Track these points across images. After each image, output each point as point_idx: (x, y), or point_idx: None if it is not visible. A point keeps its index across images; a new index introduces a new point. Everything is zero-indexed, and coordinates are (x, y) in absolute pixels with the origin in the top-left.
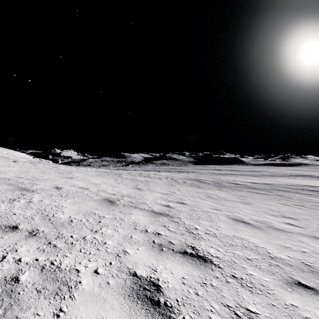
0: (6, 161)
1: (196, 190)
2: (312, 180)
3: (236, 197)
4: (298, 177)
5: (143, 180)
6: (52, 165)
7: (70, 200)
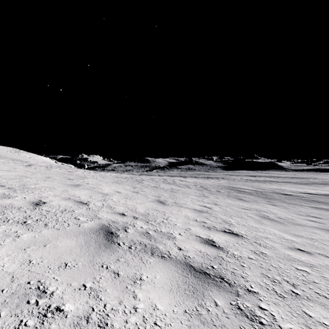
0: (18, 165)
1: (239, 204)
2: None
3: (304, 217)
4: None
5: (168, 188)
6: (70, 169)
7: (29, 233)
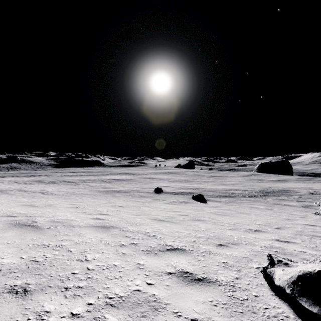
0: None
1: (27, 185)
2: (122, 176)
3: (49, 186)
4: (119, 174)
5: None
6: None
7: None
